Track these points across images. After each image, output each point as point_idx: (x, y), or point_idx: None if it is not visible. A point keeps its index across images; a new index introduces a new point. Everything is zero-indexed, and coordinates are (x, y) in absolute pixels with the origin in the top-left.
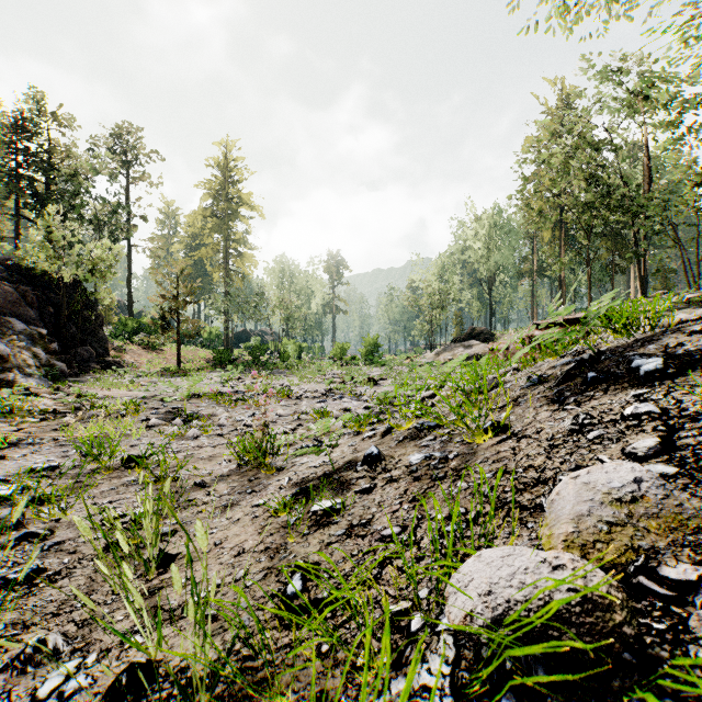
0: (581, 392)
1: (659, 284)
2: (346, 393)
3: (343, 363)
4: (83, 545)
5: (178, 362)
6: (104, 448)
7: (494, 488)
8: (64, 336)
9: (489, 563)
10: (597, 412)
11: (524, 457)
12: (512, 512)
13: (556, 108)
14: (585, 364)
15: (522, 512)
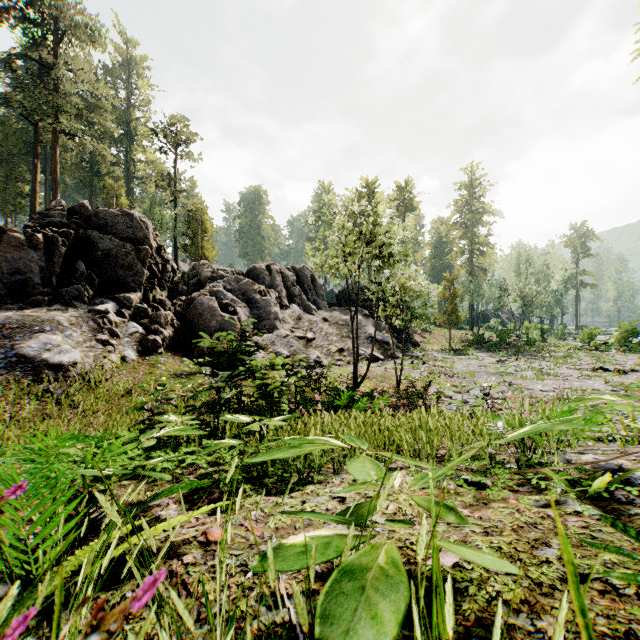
0: None
1: None
2: (595, 379)
3: (591, 347)
4: None
5: (449, 343)
6: None
7: None
8: (395, 328)
9: None
10: None
11: None
12: None
13: None
14: None
15: None
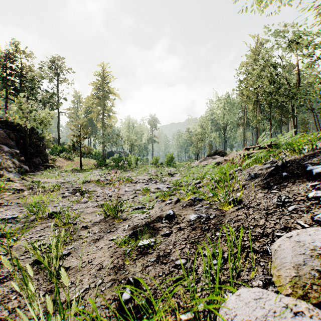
0: (279, 183)
1: (302, 129)
2: (158, 180)
3: (157, 166)
4: (22, 261)
5: (80, 165)
6: (39, 208)
7: (237, 238)
8: (27, 153)
9: (247, 303)
10: (291, 195)
11: (252, 219)
12: (251, 256)
13: (255, 48)
14: (279, 168)
15: (256, 254)
